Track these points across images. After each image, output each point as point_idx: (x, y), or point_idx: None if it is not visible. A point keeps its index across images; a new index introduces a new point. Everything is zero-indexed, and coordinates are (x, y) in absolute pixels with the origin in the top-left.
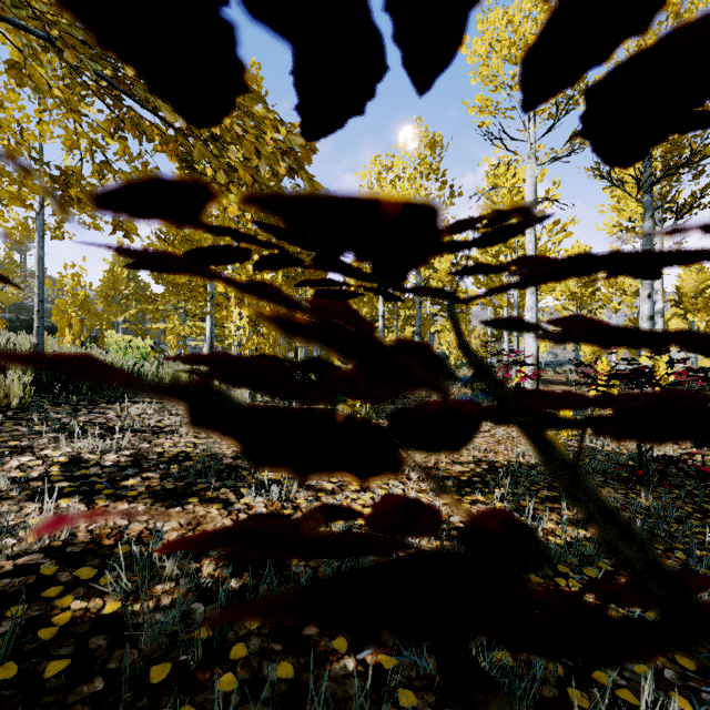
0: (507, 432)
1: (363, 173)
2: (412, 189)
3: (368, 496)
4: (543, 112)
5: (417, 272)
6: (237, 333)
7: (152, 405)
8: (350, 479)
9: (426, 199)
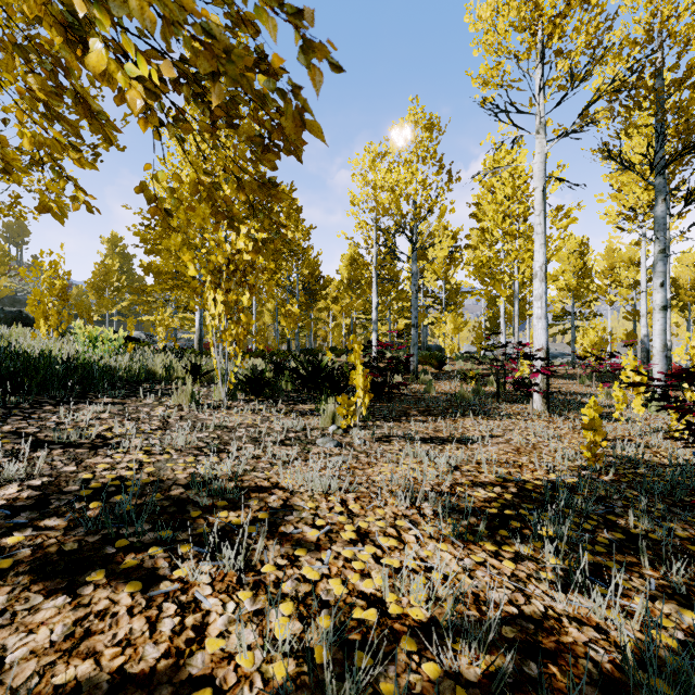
0: (523, 436)
1: (356, 161)
2: (408, 173)
3: (369, 552)
4: (550, 87)
5: (413, 261)
6: (213, 322)
7: (107, 407)
8: (342, 520)
9: (422, 185)
